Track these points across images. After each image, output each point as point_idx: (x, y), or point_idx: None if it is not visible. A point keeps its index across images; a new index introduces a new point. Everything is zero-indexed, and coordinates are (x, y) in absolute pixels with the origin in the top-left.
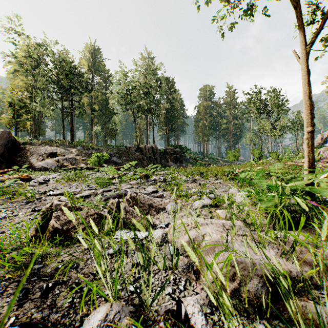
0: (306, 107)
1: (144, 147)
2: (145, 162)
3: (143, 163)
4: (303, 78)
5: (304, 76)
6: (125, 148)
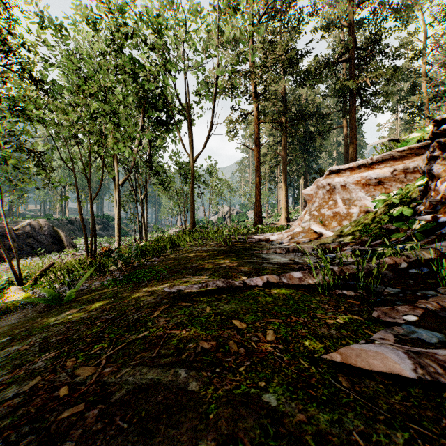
0: (134, 231)
1: (75, 219)
2: (78, 232)
3: (76, 233)
4: (134, 226)
5: (134, 226)
6: (58, 221)
